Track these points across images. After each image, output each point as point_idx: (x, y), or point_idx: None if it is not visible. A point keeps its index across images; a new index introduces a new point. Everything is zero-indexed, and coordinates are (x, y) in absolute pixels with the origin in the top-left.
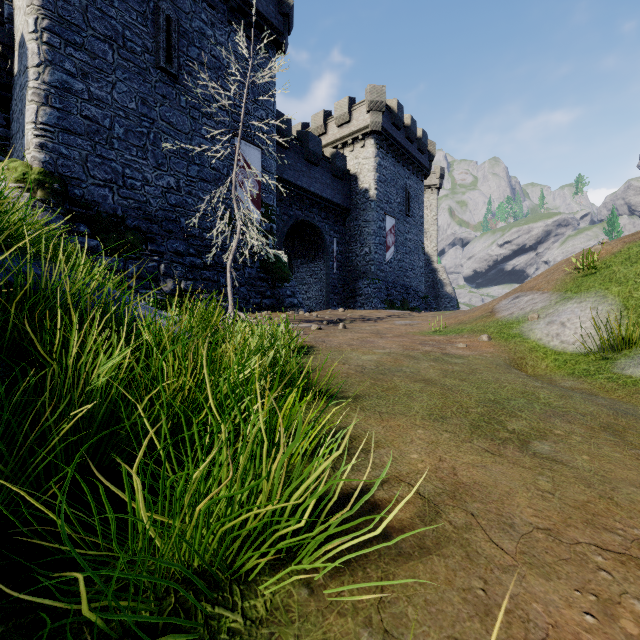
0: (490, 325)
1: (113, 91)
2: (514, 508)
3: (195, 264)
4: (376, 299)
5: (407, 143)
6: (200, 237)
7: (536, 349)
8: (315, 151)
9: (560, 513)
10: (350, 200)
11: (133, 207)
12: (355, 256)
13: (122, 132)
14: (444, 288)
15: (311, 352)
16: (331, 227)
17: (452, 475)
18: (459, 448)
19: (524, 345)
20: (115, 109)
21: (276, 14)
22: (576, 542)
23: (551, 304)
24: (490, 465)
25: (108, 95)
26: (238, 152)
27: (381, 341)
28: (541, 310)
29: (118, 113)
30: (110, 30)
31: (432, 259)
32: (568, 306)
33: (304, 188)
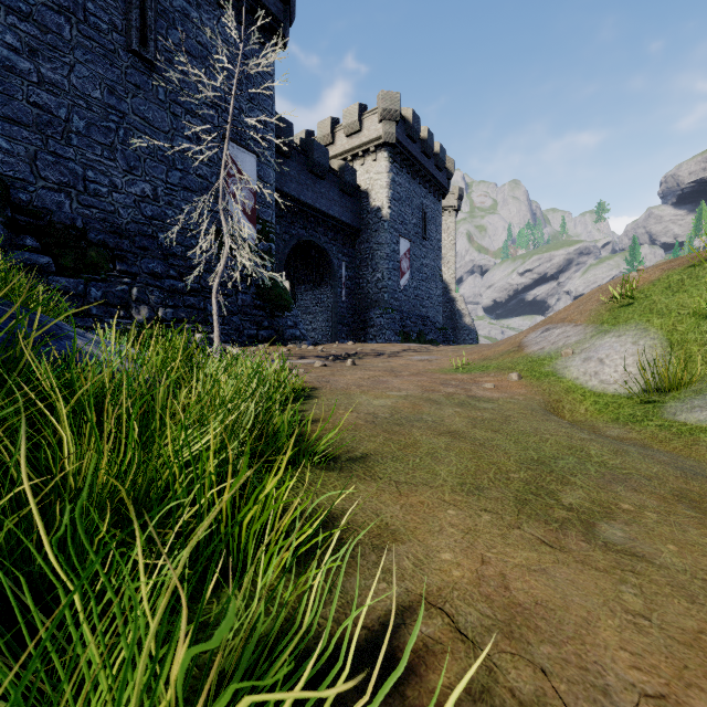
0: (519, 361)
1: (71, 75)
2: (601, 652)
3: (176, 288)
4: (390, 331)
5: (423, 158)
6: (183, 256)
7: (573, 390)
8: (321, 162)
9: (669, 658)
10: (361, 219)
11: (97, 218)
12: (366, 282)
13: (83, 126)
14: (463, 319)
15: (312, 396)
16: (339, 249)
17: (503, 590)
18: (506, 539)
19: (559, 385)
20: (73, 97)
21: (275, 0)
22: None
23: (586, 338)
24: (552, 567)
25: (64, 79)
26: (226, 154)
27: (396, 381)
28: (575, 345)
29: (77, 102)
30: None
31: (450, 287)
32: (606, 340)
33: (308, 204)
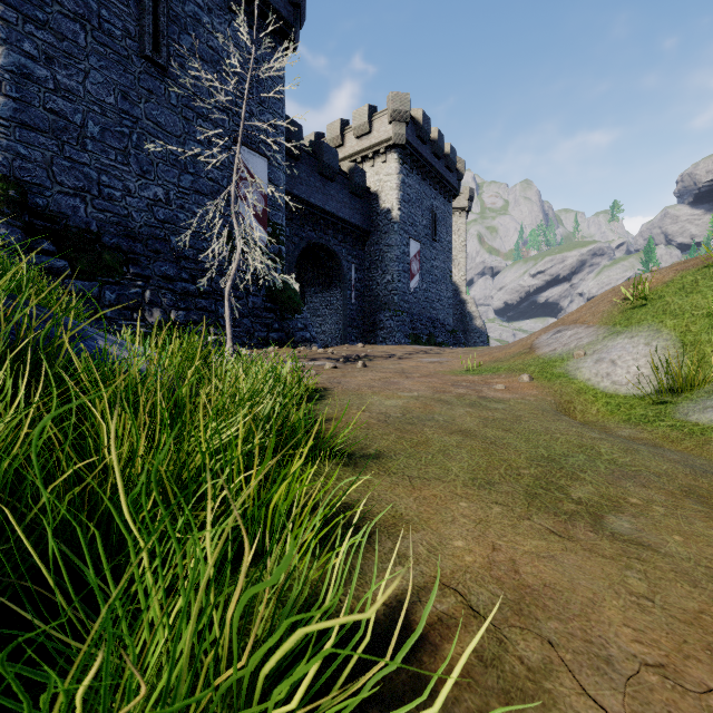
0: (530, 363)
1: (86, 81)
2: (605, 628)
3: (188, 291)
4: (399, 333)
5: (434, 159)
6: (194, 259)
7: (584, 391)
8: (331, 164)
9: (669, 634)
10: (370, 221)
11: (111, 222)
12: (376, 285)
13: (97, 131)
14: (473, 321)
15: (324, 396)
16: (349, 251)
17: (513, 573)
18: (516, 529)
19: (571, 386)
20: (88, 103)
21: (285, 3)
22: (706, 689)
23: (598, 339)
24: (560, 554)
25: (79, 85)
26: (238, 158)
27: (407, 382)
28: (587, 346)
29: (92, 108)
30: (82, 7)
31: (460, 289)
32: (618, 341)
33: (318, 206)
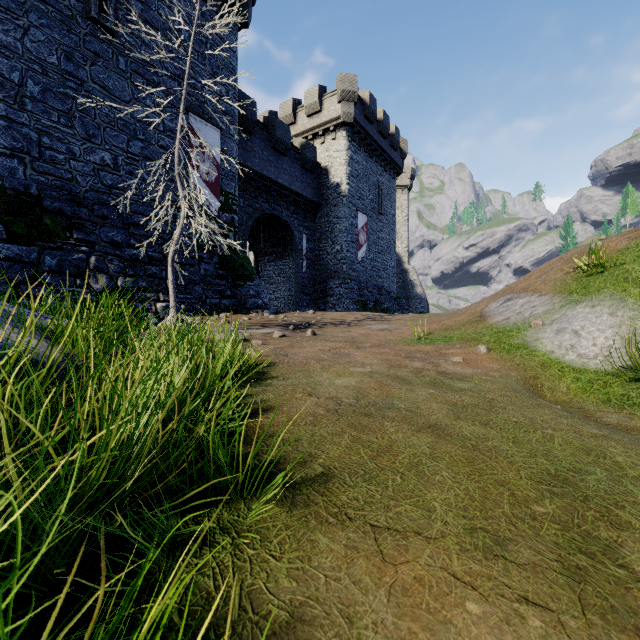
0: (484, 332)
1: (25, 38)
2: None
3: (137, 257)
4: (348, 300)
5: (380, 138)
6: (144, 226)
7: (549, 364)
8: (283, 139)
9: None
10: (321, 195)
11: (53, 185)
12: (326, 254)
13: (38, 91)
14: (415, 289)
15: (266, 373)
16: (301, 223)
17: None
18: None
19: (534, 359)
20: (28, 61)
21: None
22: None
23: (555, 308)
24: None
25: (17, 42)
26: (182, 117)
27: (358, 353)
28: (544, 315)
29: (32, 66)
30: None
31: (403, 260)
32: (578, 311)
33: (271, 179)
